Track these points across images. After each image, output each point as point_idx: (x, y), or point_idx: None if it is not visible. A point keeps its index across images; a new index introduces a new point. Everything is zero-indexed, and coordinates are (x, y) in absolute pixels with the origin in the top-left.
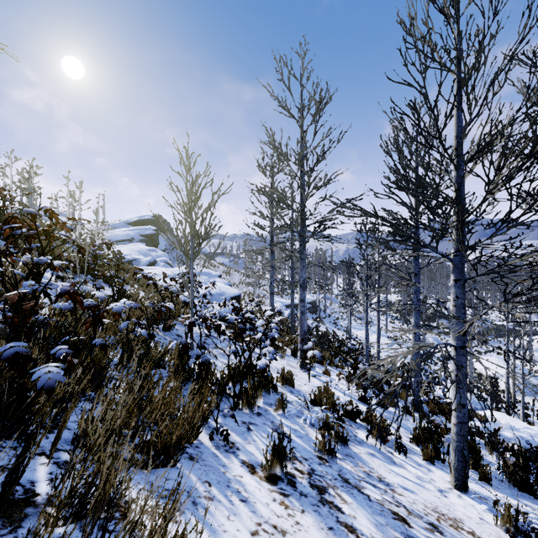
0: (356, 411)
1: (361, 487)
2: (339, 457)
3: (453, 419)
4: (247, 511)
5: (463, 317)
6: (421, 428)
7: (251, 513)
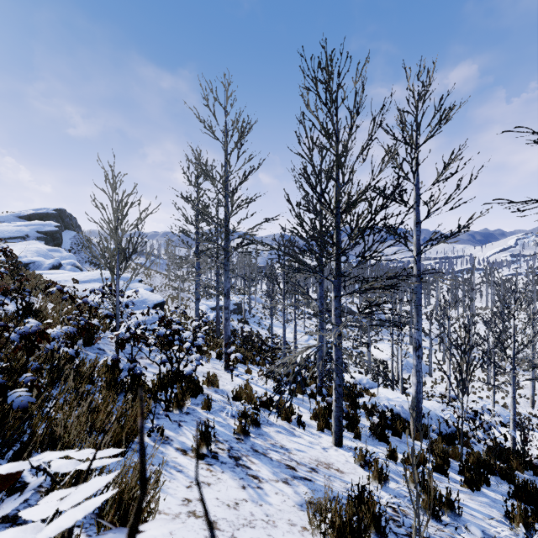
0: (269, 401)
1: (267, 453)
2: (253, 437)
3: (334, 396)
4: (183, 476)
5: (339, 323)
6: (319, 407)
7: (186, 477)
